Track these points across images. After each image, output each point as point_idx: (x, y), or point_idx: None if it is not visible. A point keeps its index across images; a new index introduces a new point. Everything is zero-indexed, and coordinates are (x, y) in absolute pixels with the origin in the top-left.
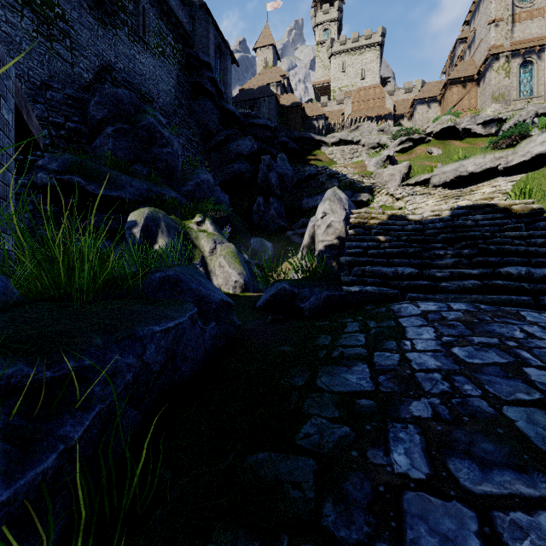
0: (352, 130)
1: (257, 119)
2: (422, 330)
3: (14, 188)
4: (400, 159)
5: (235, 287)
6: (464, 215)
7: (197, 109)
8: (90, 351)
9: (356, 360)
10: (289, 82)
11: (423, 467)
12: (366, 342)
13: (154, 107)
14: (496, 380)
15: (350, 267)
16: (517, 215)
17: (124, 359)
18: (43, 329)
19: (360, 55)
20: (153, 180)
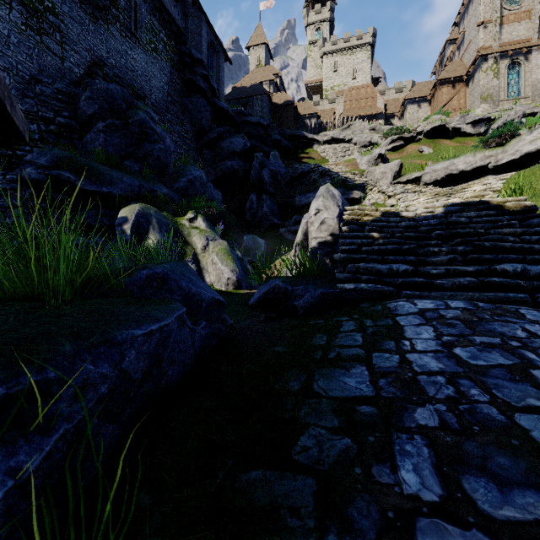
0: (344, 128)
1: (250, 116)
2: (421, 329)
3: (2, 184)
4: (391, 157)
5: (228, 284)
6: (457, 212)
7: (190, 106)
8: (56, 360)
9: (354, 362)
10: (282, 80)
11: (435, 487)
12: (363, 342)
13: (147, 103)
14: (504, 383)
15: (344, 264)
16: (510, 212)
17: (98, 369)
18: (4, 335)
19: (351, 55)
20: (145, 176)
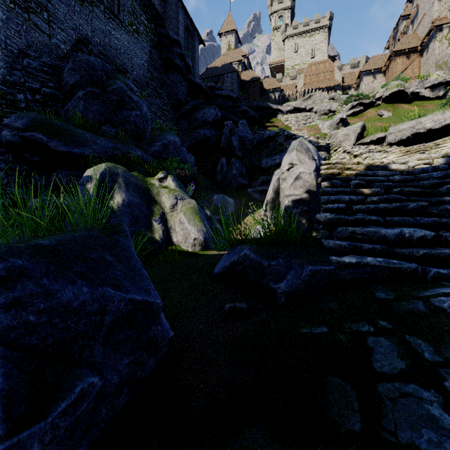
0: (305, 99)
1: (221, 90)
2: None
3: None
4: (352, 121)
5: (195, 244)
6: None
7: (168, 82)
8: None
9: None
10: (249, 61)
11: None
12: None
13: (128, 78)
14: None
15: (331, 227)
16: None
17: None
18: None
19: (310, 37)
20: (120, 139)
